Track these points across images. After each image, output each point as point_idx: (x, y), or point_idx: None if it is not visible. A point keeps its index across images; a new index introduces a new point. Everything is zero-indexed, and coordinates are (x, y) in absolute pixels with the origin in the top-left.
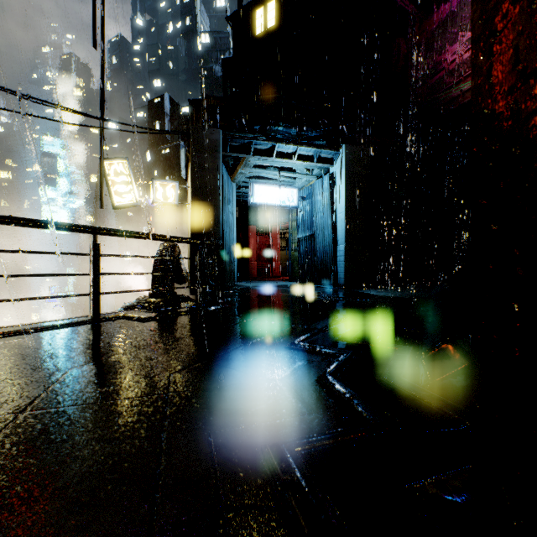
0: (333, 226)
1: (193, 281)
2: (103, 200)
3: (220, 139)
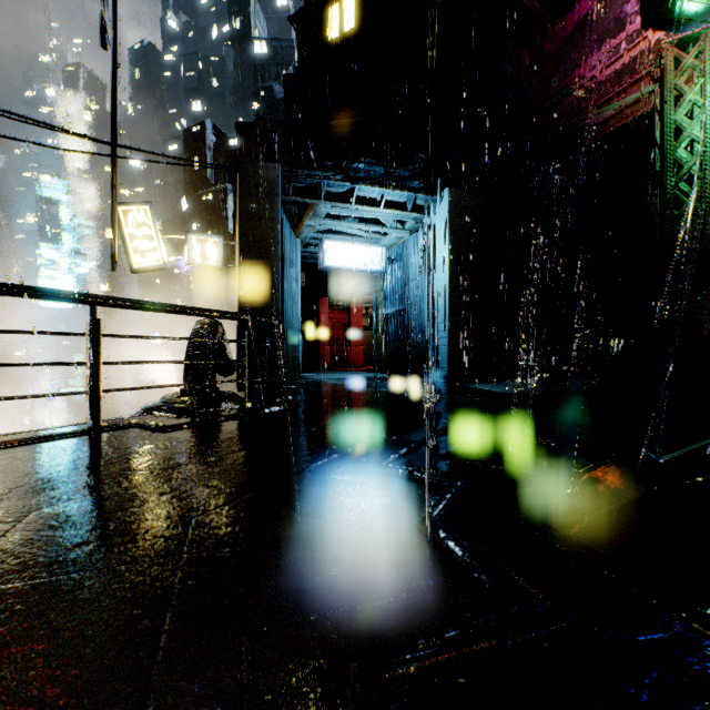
0: (433, 298)
1: (241, 372)
2: (116, 261)
3: (279, 178)
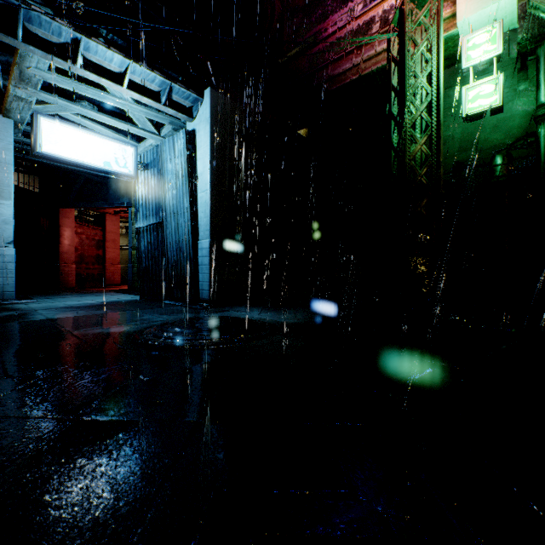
0: (192, 211)
1: None
2: None
3: None
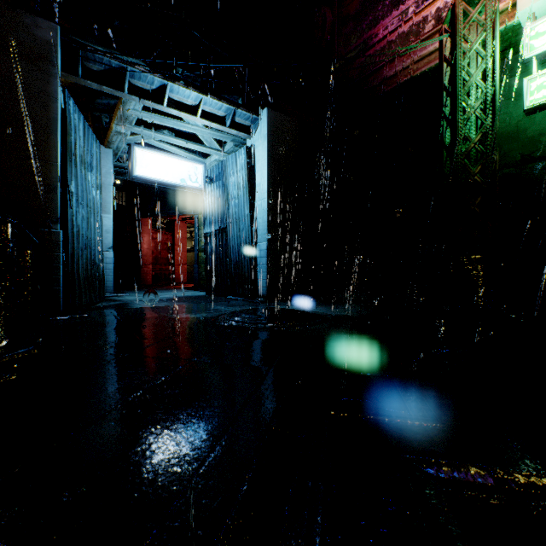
0: (252, 218)
1: None
2: None
3: (56, 42)
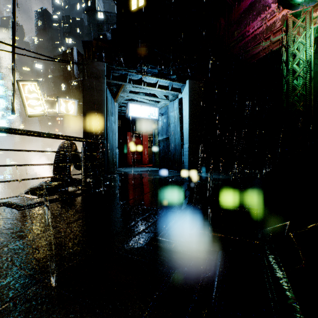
0: (181, 132)
1: None
2: (14, 109)
3: (104, 70)
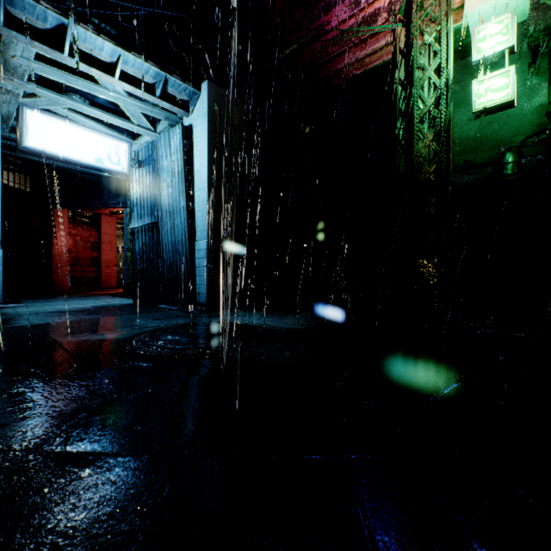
0: (189, 211)
1: None
2: None
3: None
